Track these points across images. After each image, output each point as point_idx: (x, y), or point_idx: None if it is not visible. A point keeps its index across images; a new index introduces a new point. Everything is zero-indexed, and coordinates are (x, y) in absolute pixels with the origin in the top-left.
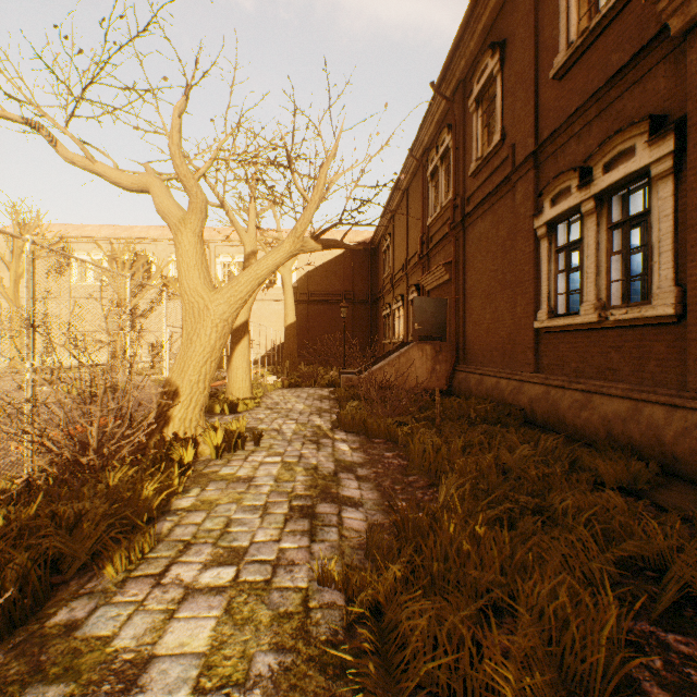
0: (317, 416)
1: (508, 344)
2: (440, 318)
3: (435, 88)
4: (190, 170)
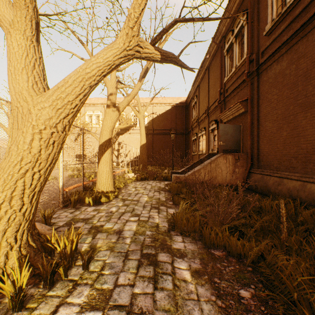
0: (156, 211)
1: (312, 154)
2: (236, 138)
3: None
4: None
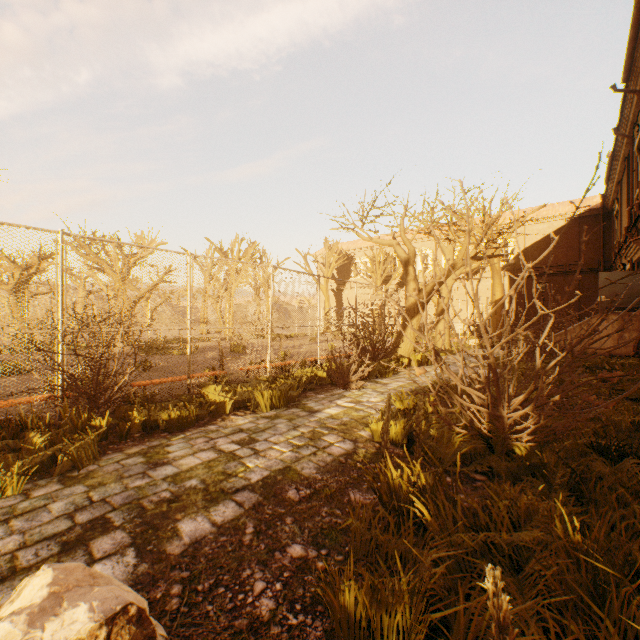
0: None
1: None
2: (635, 290)
3: (615, 90)
4: (407, 239)
